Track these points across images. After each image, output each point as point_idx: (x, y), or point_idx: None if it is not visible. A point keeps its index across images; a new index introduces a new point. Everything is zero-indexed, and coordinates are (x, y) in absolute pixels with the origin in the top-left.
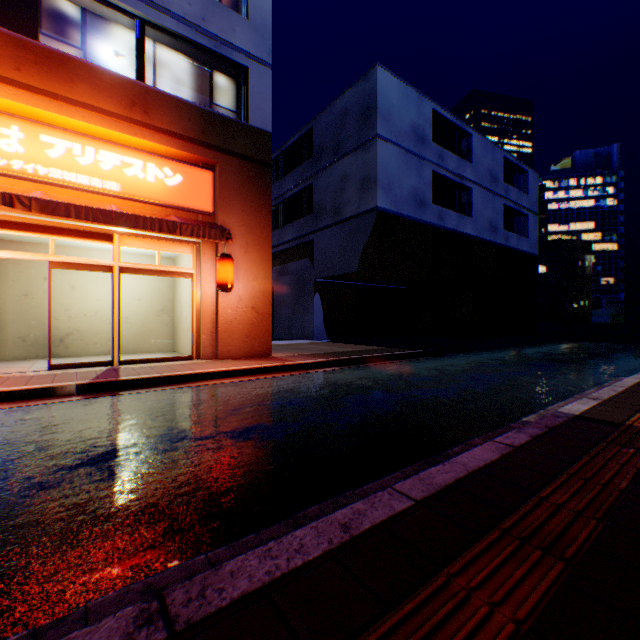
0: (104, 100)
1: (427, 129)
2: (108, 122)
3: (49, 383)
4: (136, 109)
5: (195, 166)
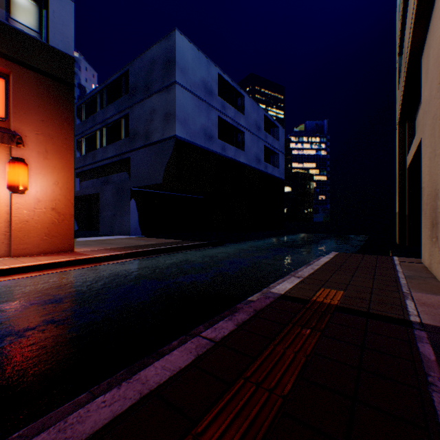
0: None
1: (214, 86)
2: None
3: None
4: None
5: None
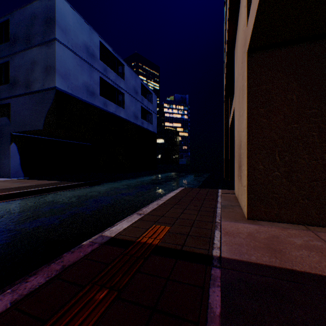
0: None
1: (96, 51)
2: None
3: None
4: None
5: None
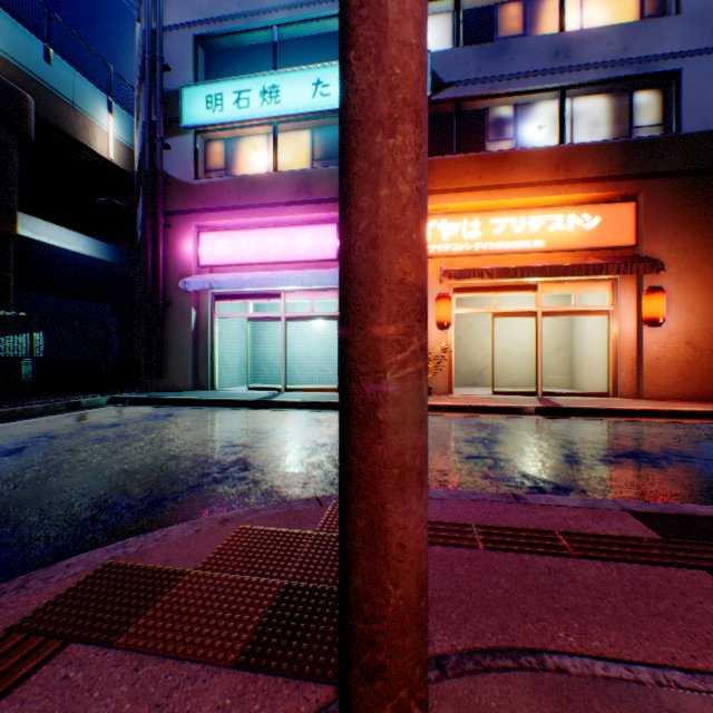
0: (532, 175)
1: None
2: (535, 192)
3: (512, 403)
4: (557, 171)
5: (612, 203)
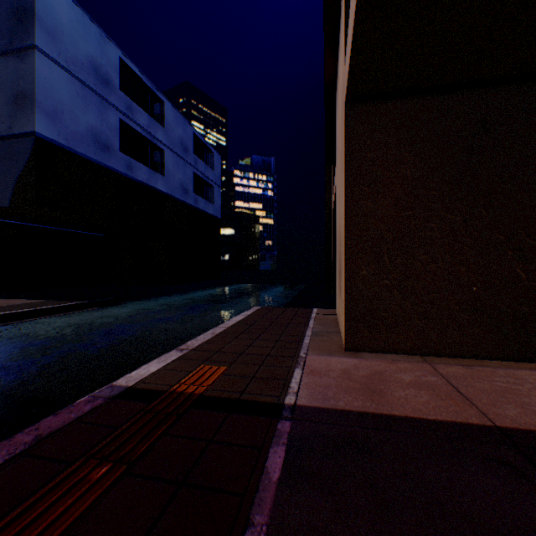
0: None
1: (113, 74)
2: None
3: None
4: None
5: None
